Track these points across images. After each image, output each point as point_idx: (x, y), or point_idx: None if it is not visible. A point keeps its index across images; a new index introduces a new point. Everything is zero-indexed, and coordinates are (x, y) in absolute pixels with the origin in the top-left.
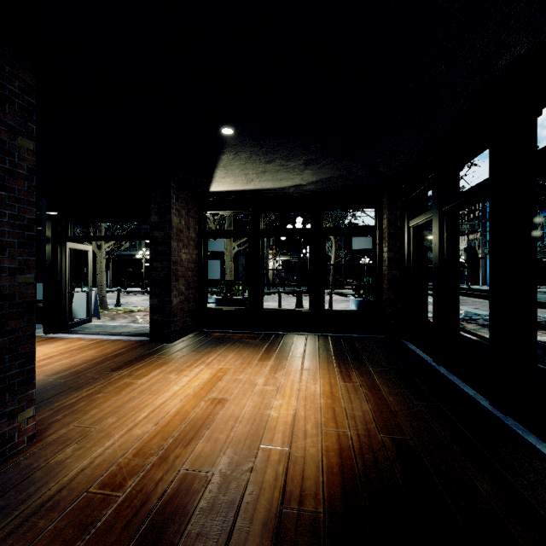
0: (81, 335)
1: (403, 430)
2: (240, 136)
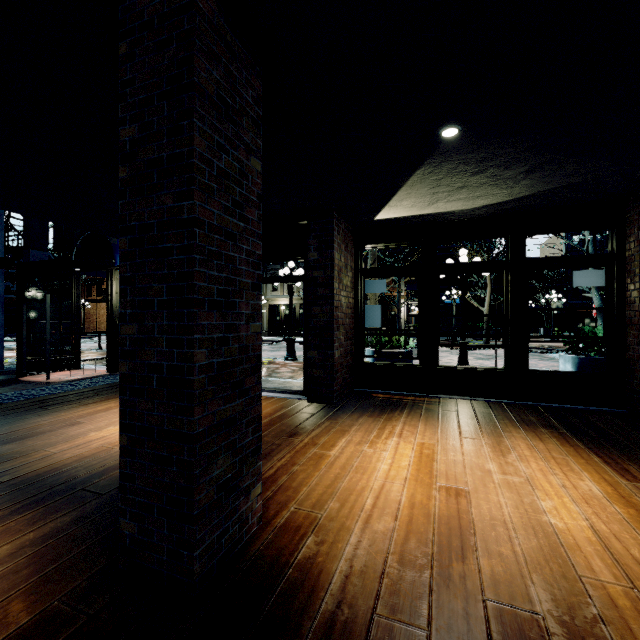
0: None
1: None
2: (458, 139)
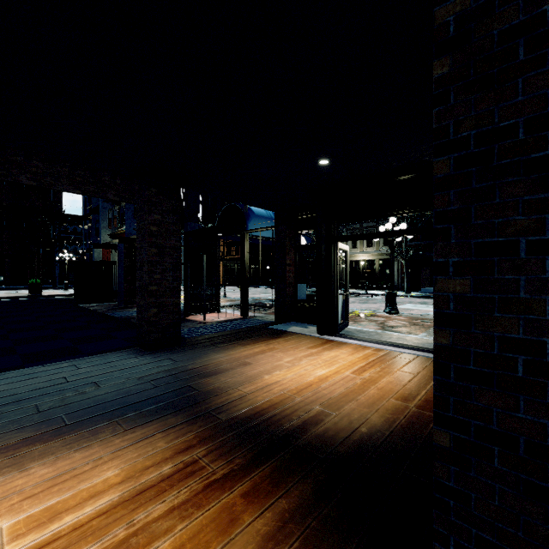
0: (358, 341)
1: None
2: None
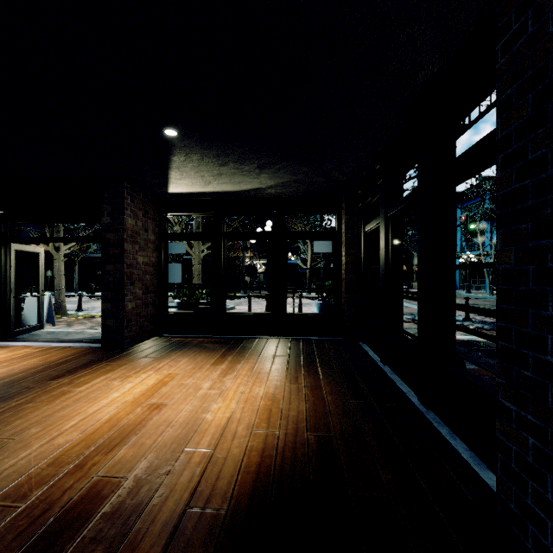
0: (28, 343)
1: (331, 427)
2: (186, 138)
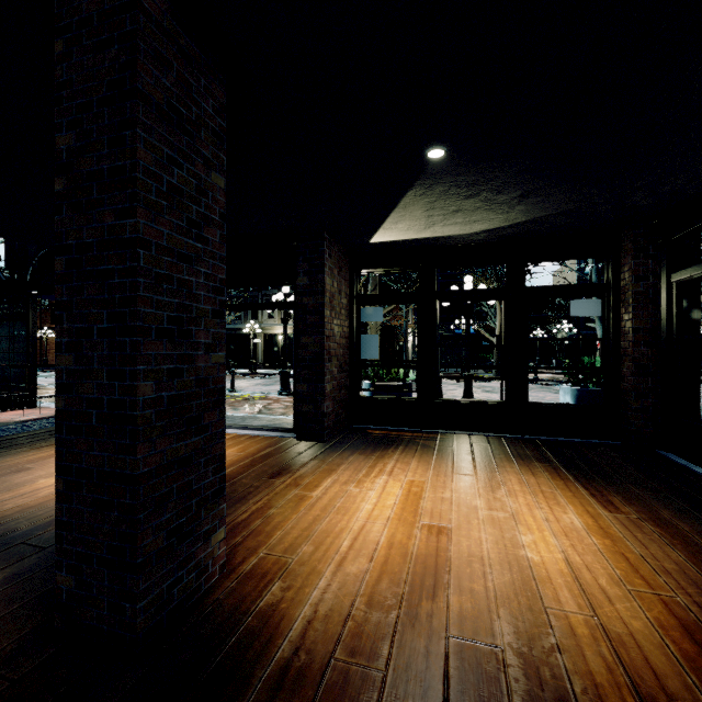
0: None
1: None
2: (446, 161)
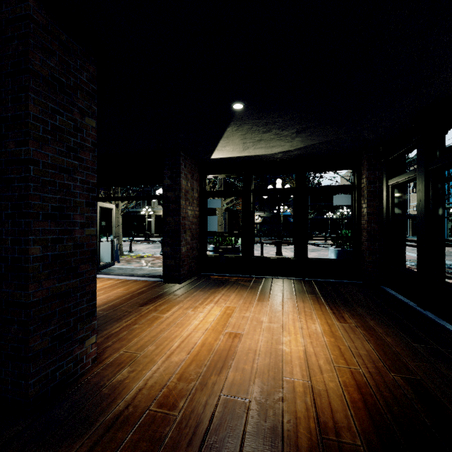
0: (109, 276)
1: (412, 370)
2: (246, 110)
